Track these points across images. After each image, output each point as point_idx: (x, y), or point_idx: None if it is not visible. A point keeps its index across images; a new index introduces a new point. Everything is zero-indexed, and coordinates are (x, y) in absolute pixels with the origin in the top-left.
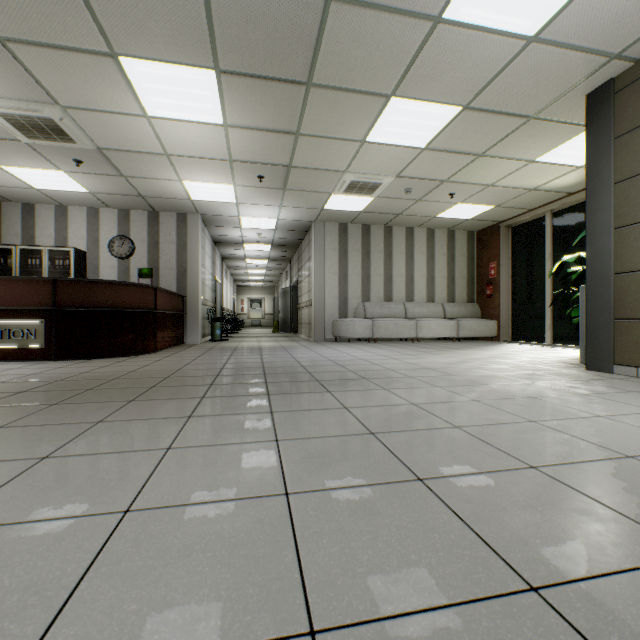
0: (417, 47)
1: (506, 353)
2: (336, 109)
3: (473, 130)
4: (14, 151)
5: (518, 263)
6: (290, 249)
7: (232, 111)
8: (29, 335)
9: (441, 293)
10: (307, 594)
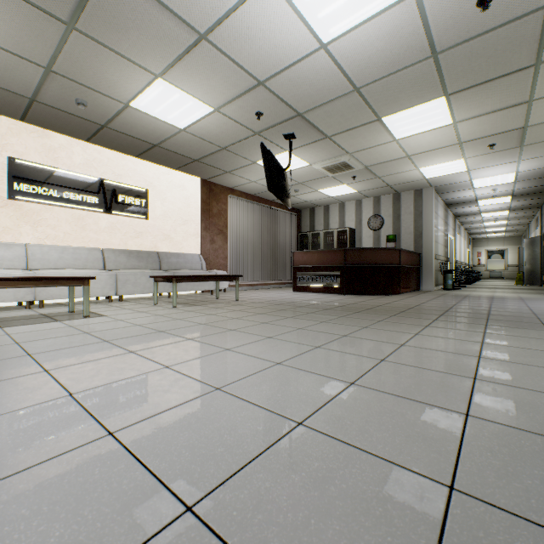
0: None
1: None
2: None
3: None
4: (325, 182)
5: None
6: (537, 196)
7: (459, 112)
8: (333, 280)
9: None
10: (476, 374)
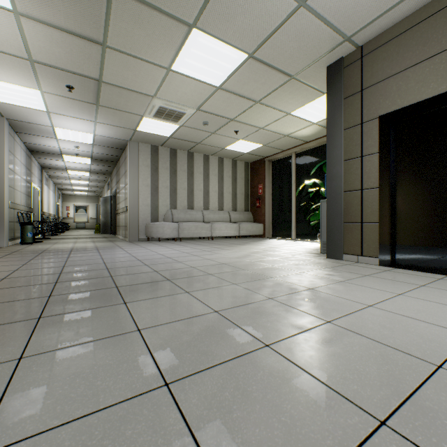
0: None
1: (273, 247)
2: (142, 26)
3: (254, 78)
4: None
5: (276, 185)
6: (110, 164)
7: None
8: None
9: (228, 204)
10: None
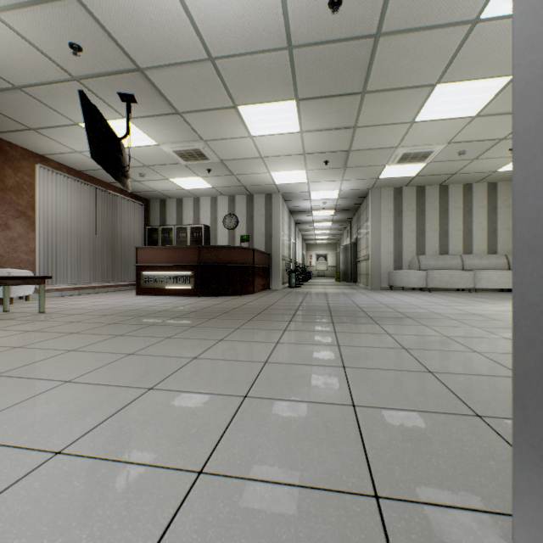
0: (457, 45)
1: None
2: (386, 104)
3: None
4: (177, 170)
5: None
6: (350, 212)
7: (306, 122)
8: (186, 281)
9: (504, 245)
10: (352, 396)
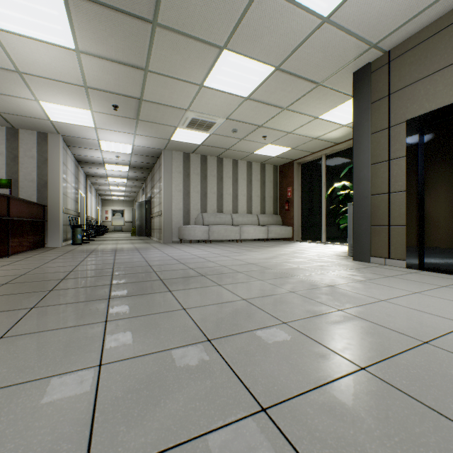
0: (244, 7)
1: (300, 249)
2: (179, 52)
3: (281, 88)
4: None
5: (305, 188)
6: (145, 171)
7: (83, 37)
8: None
9: (256, 207)
10: None
